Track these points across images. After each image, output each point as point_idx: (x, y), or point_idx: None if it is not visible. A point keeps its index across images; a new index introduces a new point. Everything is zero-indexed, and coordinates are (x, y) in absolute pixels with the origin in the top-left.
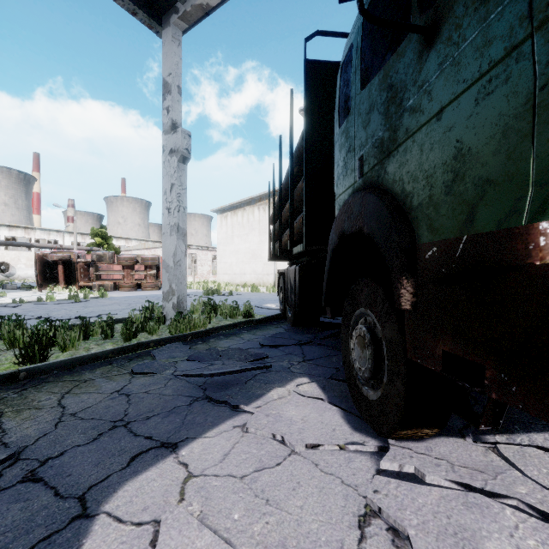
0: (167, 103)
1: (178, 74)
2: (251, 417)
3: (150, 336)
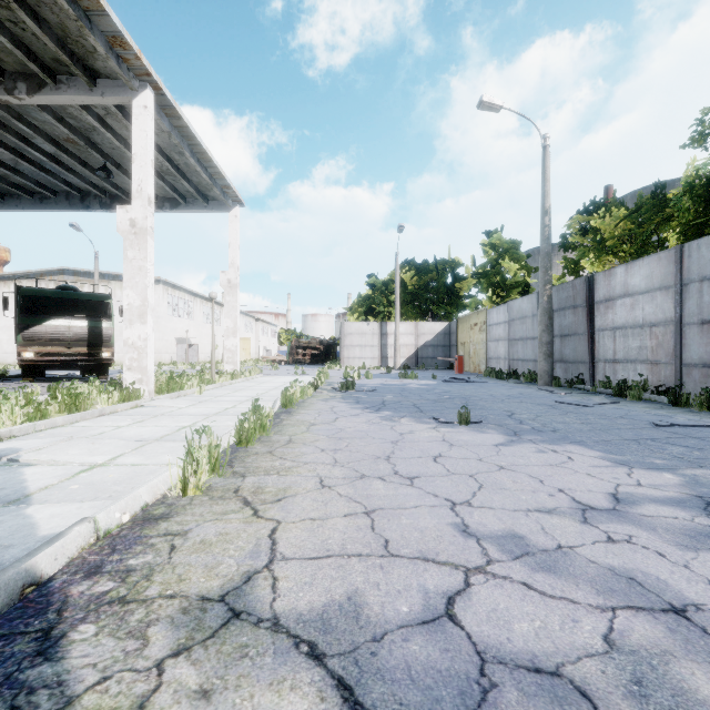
0: None
1: None
2: None
3: None
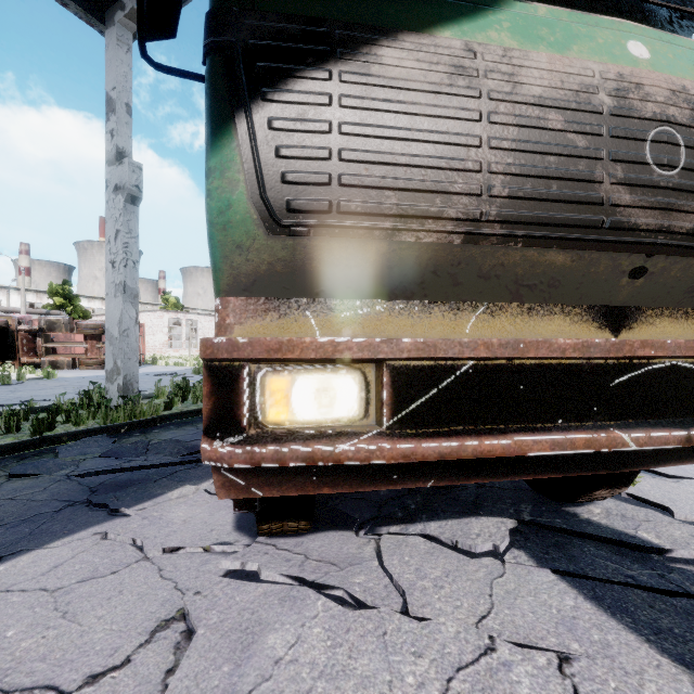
0: (111, 125)
1: (127, 88)
2: (122, 521)
3: (75, 428)
